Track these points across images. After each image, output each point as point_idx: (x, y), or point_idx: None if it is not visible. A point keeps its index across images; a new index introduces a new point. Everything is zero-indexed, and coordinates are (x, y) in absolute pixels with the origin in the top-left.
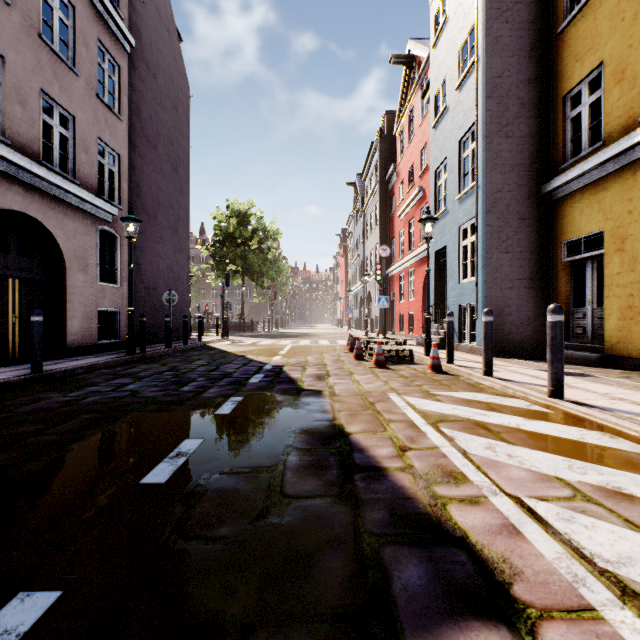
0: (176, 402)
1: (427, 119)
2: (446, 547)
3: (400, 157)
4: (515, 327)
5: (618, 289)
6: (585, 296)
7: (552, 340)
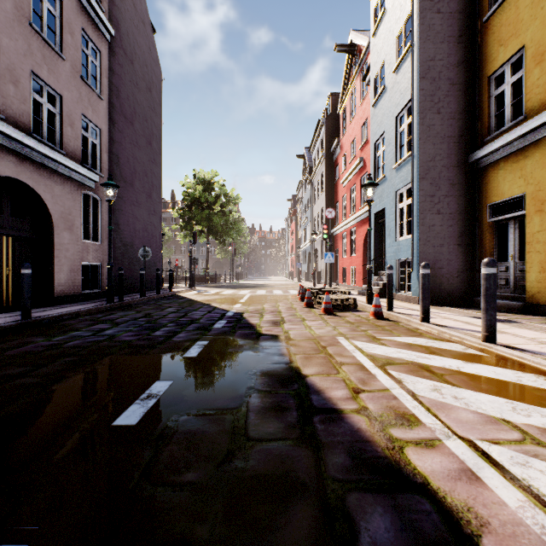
0: (148, 346)
1: (367, 99)
2: (409, 494)
3: (343, 132)
4: (446, 279)
5: (538, 245)
6: (507, 252)
7: (486, 290)
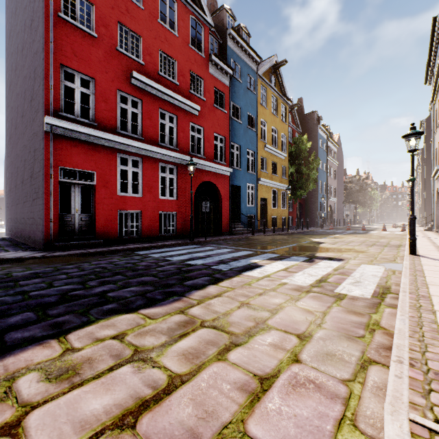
0: None
1: None
2: None
3: None
4: None
5: None
6: None
7: None
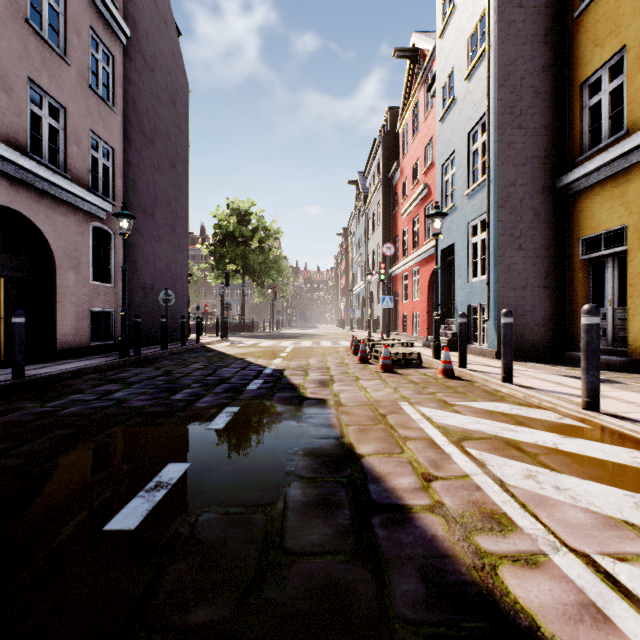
0: (164, 414)
1: (432, 113)
2: None
3: (404, 154)
4: (529, 328)
5: None
6: (603, 296)
7: (587, 345)
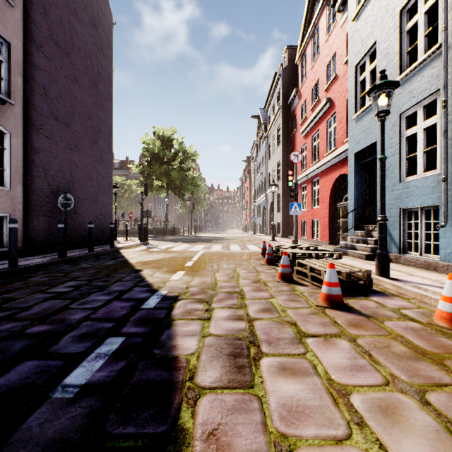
0: None
1: (336, 30)
2: None
3: (302, 81)
4: None
5: None
6: None
7: None
